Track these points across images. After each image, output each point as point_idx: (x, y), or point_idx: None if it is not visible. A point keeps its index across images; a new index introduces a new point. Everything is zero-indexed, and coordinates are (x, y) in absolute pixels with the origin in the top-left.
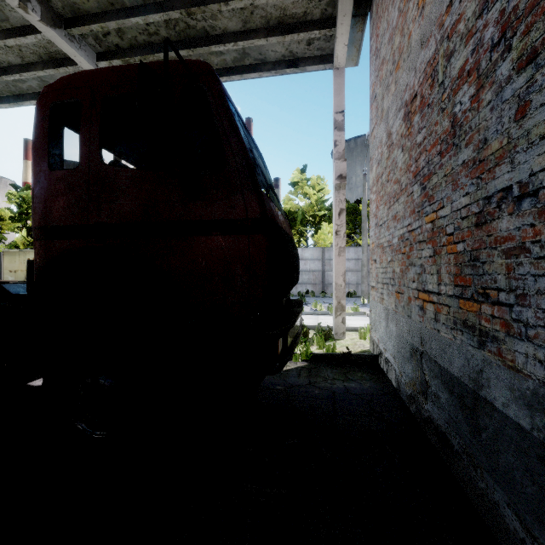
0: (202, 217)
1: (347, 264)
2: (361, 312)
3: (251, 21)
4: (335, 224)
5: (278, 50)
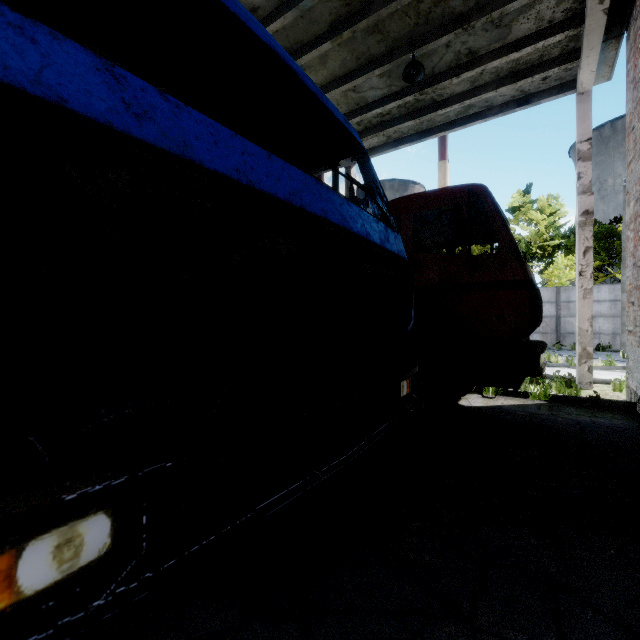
0: (481, 280)
1: (595, 307)
2: (618, 367)
3: (480, 80)
4: (578, 264)
5: (507, 94)
